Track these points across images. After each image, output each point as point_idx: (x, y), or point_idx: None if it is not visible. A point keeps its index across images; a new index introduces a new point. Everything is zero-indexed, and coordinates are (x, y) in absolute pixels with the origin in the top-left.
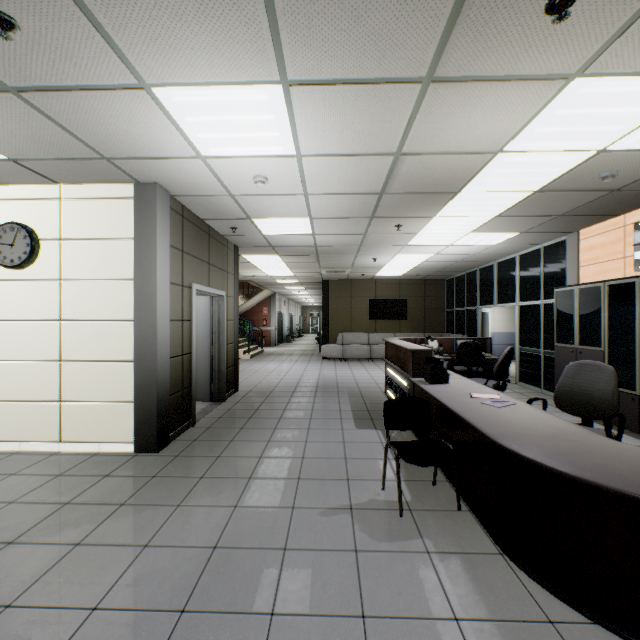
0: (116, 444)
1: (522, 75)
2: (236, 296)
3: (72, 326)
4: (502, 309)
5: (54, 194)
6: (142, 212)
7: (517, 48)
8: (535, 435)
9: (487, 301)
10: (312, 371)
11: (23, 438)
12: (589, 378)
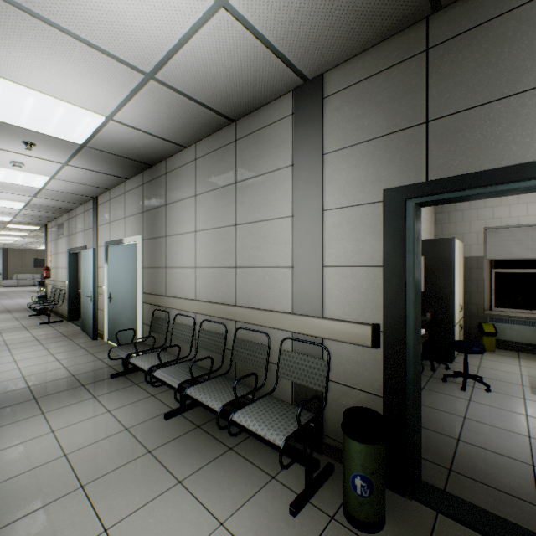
0: None
1: None
2: None
3: None
4: None
5: None
6: None
7: None
8: None
9: None
10: (3, 289)
11: None
12: None
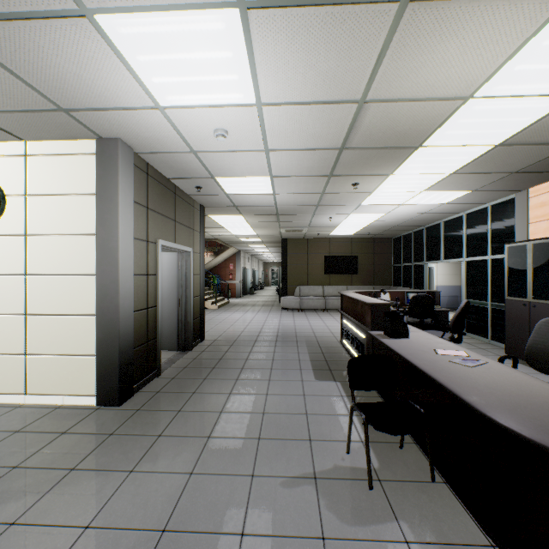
0: (79, 397)
1: None
2: (202, 252)
3: (37, 280)
4: (444, 264)
5: (19, 151)
6: (104, 167)
7: None
8: (528, 406)
9: (433, 257)
10: (272, 321)
11: None
12: None
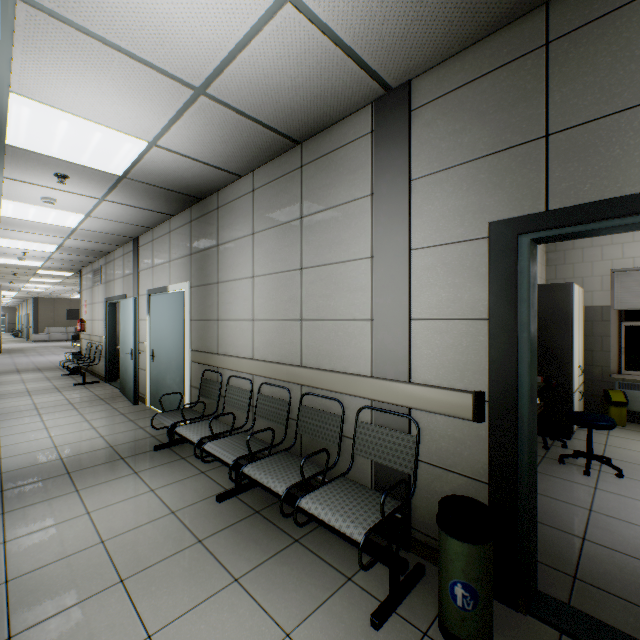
0: None
1: None
2: None
3: None
4: None
5: None
6: None
7: None
8: None
9: None
10: (33, 344)
11: None
12: None
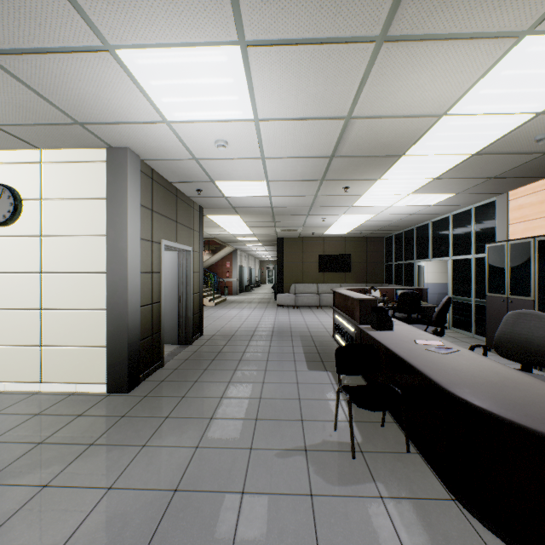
0: (91, 385)
1: (474, 33)
2: (201, 251)
3: (51, 278)
4: (434, 263)
5: (35, 158)
6: (114, 174)
7: (472, 2)
8: (485, 383)
9: (422, 256)
10: (268, 317)
11: (7, 379)
12: (528, 326)
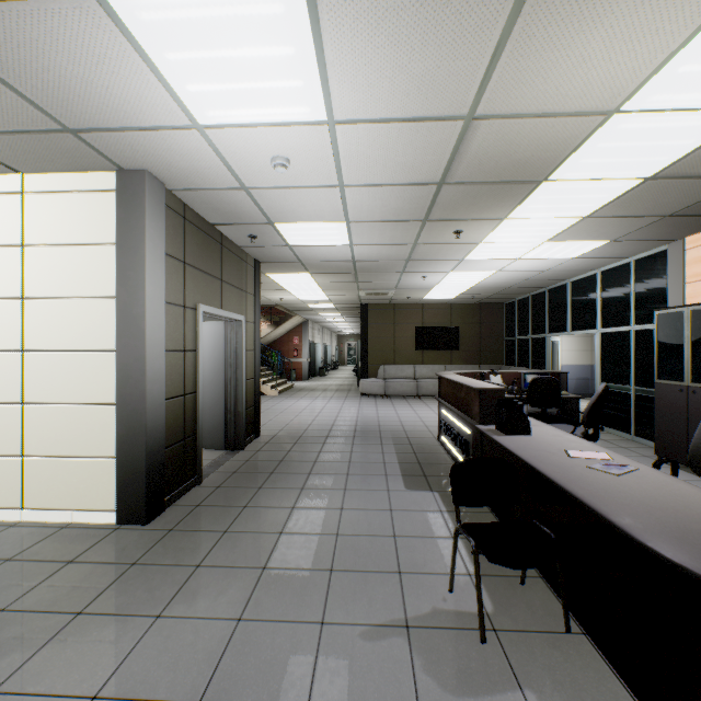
0: (93, 512)
1: None
2: (258, 321)
3: (37, 358)
4: (571, 338)
5: (14, 186)
6: (126, 208)
7: None
8: None
9: (558, 328)
10: (349, 410)
11: None
12: None
